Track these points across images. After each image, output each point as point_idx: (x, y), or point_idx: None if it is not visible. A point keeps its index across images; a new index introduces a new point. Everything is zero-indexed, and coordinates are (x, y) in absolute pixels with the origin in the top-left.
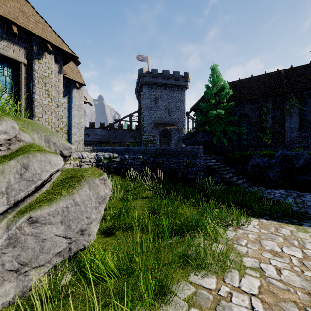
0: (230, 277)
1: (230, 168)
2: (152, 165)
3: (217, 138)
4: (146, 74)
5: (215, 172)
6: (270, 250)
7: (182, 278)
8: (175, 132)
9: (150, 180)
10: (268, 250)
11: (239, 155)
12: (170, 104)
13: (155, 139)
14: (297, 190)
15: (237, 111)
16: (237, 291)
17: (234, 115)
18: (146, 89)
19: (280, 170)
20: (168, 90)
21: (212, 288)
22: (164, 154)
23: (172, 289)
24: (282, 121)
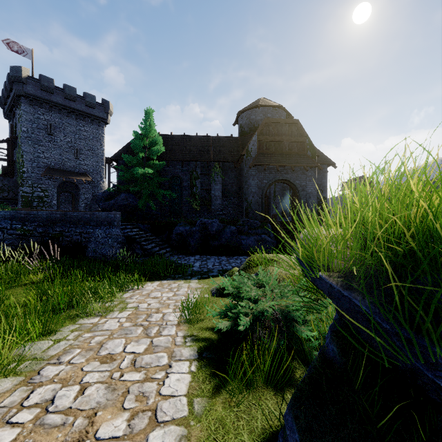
0: (112, 315)
1: (155, 237)
2: (42, 239)
3: (145, 201)
4: (29, 80)
5: (137, 243)
6: (153, 297)
7: (71, 324)
8: (88, 186)
9: (38, 260)
10: (152, 297)
11: (166, 222)
12: (79, 142)
13: (49, 195)
14: (209, 255)
15: (169, 171)
16: (113, 318)
17: (165, 176)
18: (28, 106)
19: (200, 237)
20: (75, 119)
21: (94, 322)
22: (64, 221)
23: (59, 330)
24: (209, 188)
